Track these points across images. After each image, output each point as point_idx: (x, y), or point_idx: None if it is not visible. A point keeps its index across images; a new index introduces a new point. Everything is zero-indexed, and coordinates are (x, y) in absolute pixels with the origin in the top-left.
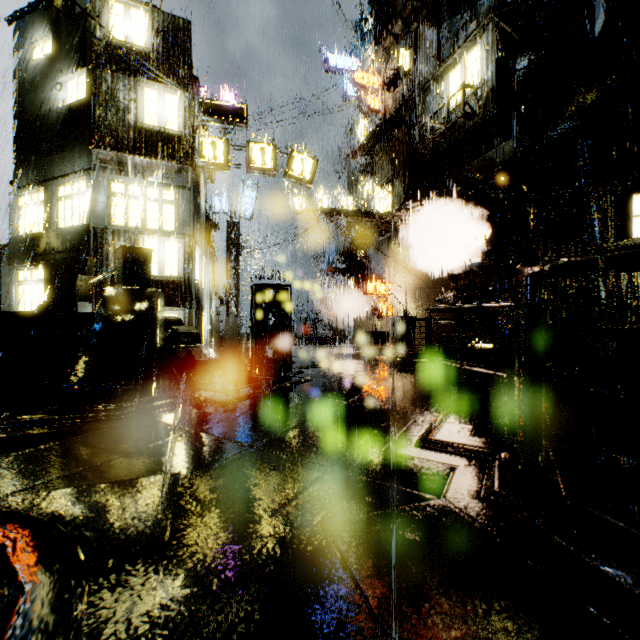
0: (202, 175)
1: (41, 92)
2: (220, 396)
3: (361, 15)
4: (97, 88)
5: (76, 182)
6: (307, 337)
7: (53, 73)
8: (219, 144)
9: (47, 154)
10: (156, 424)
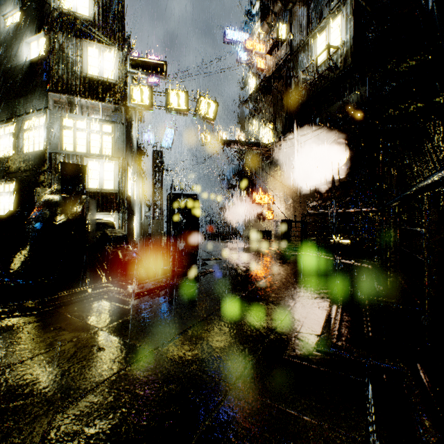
0: (134, 115)
1: (11, 51)
2: (133, 288)
3: (250, 1)
4: (51, 46)
5: (36, 118)
6: (211, 234)
7: (20, 36)
8: (145, 90)
9: (15, 97)
10: (66, 320)
